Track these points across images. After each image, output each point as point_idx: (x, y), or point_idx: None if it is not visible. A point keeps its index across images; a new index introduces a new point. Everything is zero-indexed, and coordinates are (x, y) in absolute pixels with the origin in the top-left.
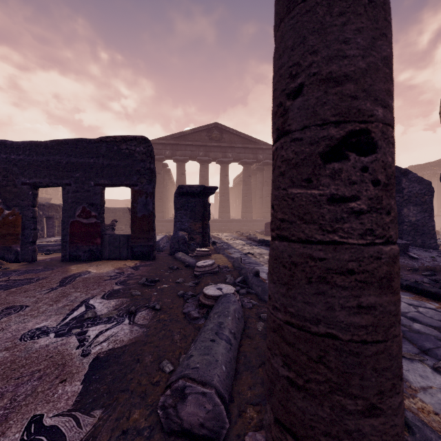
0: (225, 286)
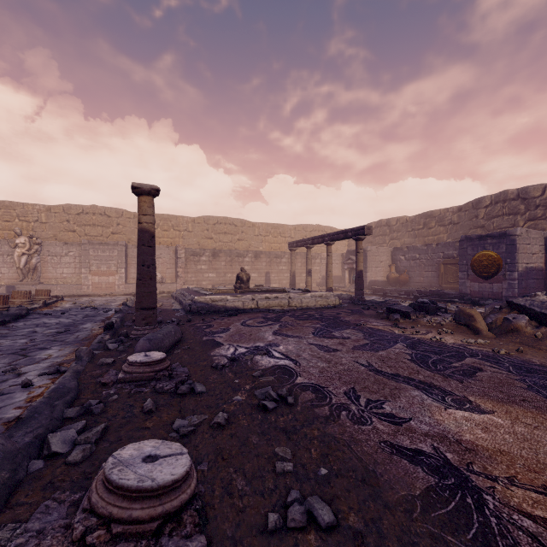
0: (139, 357)
